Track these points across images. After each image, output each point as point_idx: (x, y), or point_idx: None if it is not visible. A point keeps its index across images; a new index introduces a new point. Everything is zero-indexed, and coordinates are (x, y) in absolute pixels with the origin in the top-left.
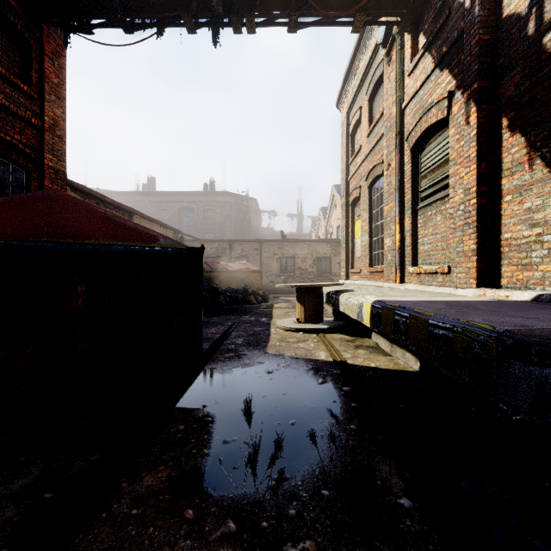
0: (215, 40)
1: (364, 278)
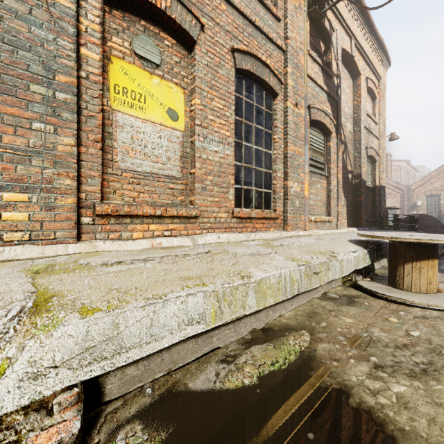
0: None
1: (218, 229)
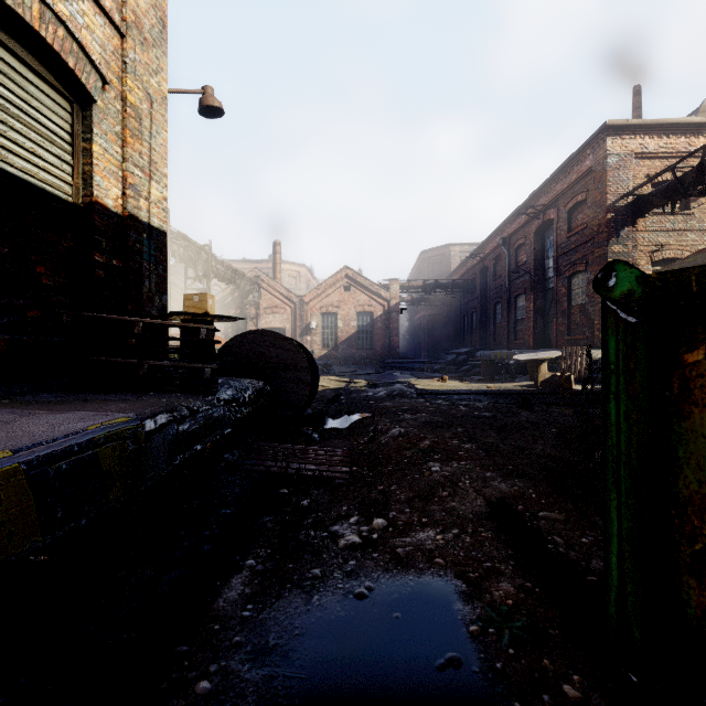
0: None
1: None
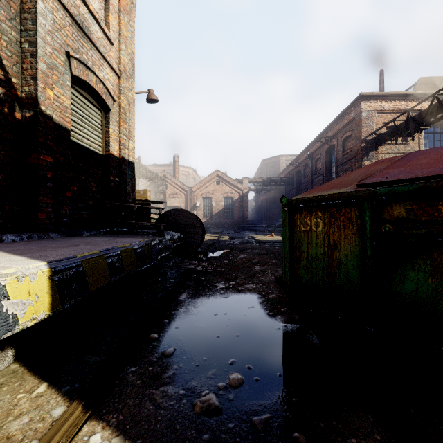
0: None
1: None
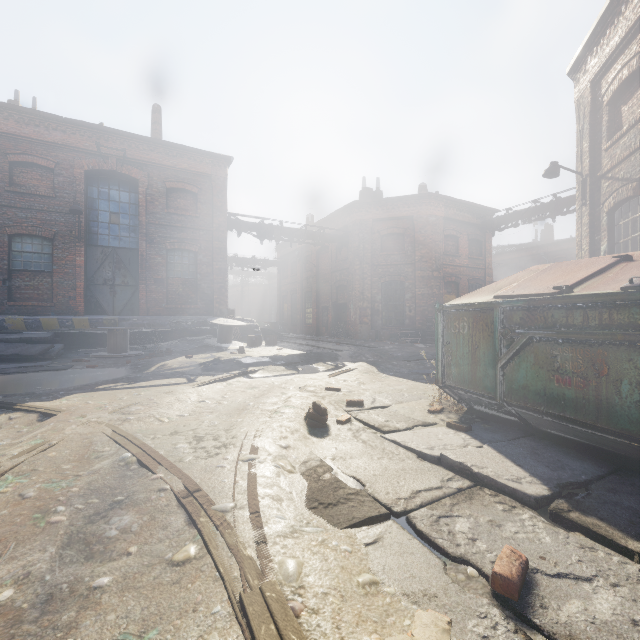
0: (554, 220)
1: None
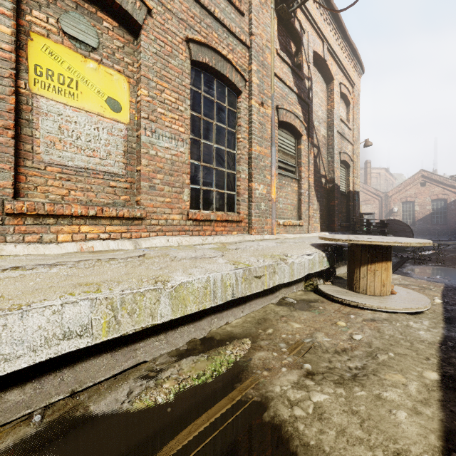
0: None
1: (170, 232)
